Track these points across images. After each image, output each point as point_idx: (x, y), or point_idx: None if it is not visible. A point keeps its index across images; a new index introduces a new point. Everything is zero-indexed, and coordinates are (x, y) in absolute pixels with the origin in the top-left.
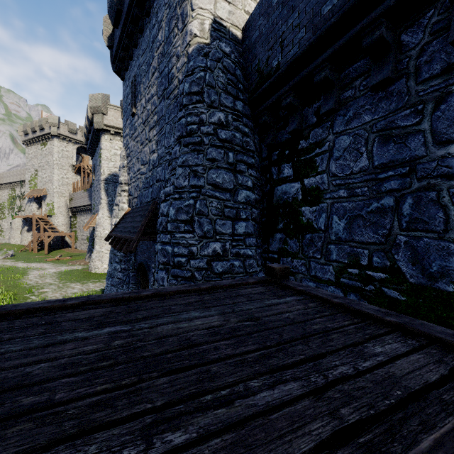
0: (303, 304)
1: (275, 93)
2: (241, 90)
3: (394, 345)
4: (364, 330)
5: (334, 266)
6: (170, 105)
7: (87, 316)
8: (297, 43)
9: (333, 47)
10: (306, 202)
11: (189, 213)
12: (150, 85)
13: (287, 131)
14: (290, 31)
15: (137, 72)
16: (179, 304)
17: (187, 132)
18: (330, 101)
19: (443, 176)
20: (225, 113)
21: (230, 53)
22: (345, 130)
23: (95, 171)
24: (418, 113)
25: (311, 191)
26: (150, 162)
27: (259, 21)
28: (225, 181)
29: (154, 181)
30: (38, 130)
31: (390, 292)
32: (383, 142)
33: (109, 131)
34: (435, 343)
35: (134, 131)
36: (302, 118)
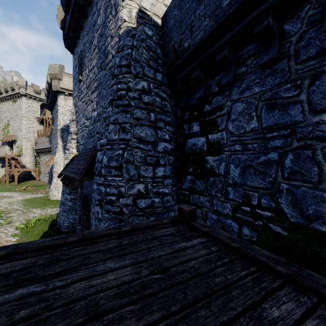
0: (206, 248)
1: (186, 67)
2: (160, 64)
3: (289, 304)
4: (260, 283)
5: (231, 204)
6: (106, 74)
7: (8, 270)
8: (203, 29)
9: (231, 33)
10: (210, 153)
11: (119, 161)
12: (91, 58)
13: (195, 97)
14: (197, 20)
15: (82, 48)
16: (99, 251)
17: (118, 96)
18: (228, 75)
19: (317, 138)
20: (148, 82)
21: (152, 36)
22: (239, 98)
23: (53, 122)
24: (297, 87)
25: (213, 145)
26: (92, 118)
27: (175, 12)
28: (148, 136)
29: (94, 132)
30: (10, 91)
31: (275, 228)
32: (269, 109)
33: (64, 93)
34: (324, 300)
35: (80, 93)
36: (207, 88)
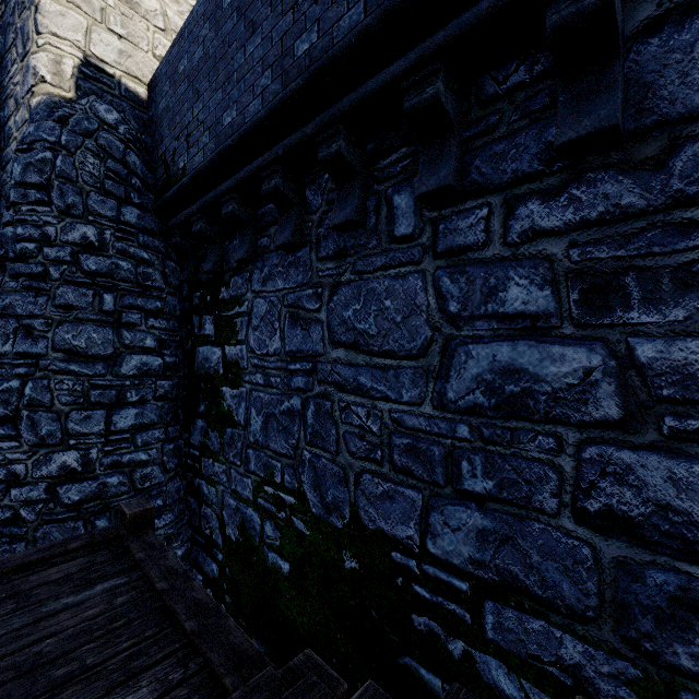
0: (107, 602)
1: (186, 208)
2: (137, 188)
3: (142, 691)
4: (133, 661)
5: (253, 480)
6: (6, 184)
7: None
8: (202, 149)
9: (236, 178)
10: (227, 380)
11: (11, 404)
12: None
13: (203, 270)
14: (196, 126)
15: None
16: None
17: (16, 253)
18: (244, 247)
19: (335, 384)
20: (100, 226)
21: (116, 123)
22: (262, 291)
23: None
24: (318, 298)
25: (231, 366)
26: None
27: (166, 86)
28: (95, 344)
29: None
30: None
31: (298, 523)
32: (293, 323)
33: None
34: (204, 670)
35: None
36: (223, 255)
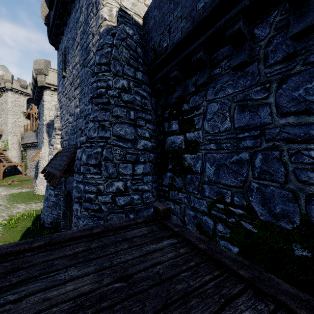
0: (175, 250)
1: (165, 67)
2: (141, 63)
3: (246, 313)
4: (221, 290)
5: (207, 201)
6: (88, 72)
7: None
8: (180, 30)
9: (205, 35)
10: (188, 151)
11: (98, 159)
12: (74, 55)
13: (174, 96)
14: (175, 21)
15: (66, 44)
16: (65, 257)
17: (97, 94)
18: (204, 76)
19: (284, 139)
20: (128, 80)
21: (132, 35)
22: (214, 98)
23: (40, 117)
24: (266, 90)
25: (191, 143)
26: (75, 114)
27: (154, 12)
28: (127, 133)
29: (77, 129)
30: None
31: (246, 225)
32: (241, 110)
33: (50, 88)
34: (281, 307)
35: (64, 90)
36: (185, 87)
